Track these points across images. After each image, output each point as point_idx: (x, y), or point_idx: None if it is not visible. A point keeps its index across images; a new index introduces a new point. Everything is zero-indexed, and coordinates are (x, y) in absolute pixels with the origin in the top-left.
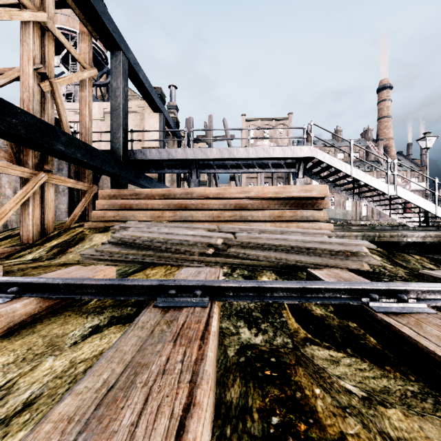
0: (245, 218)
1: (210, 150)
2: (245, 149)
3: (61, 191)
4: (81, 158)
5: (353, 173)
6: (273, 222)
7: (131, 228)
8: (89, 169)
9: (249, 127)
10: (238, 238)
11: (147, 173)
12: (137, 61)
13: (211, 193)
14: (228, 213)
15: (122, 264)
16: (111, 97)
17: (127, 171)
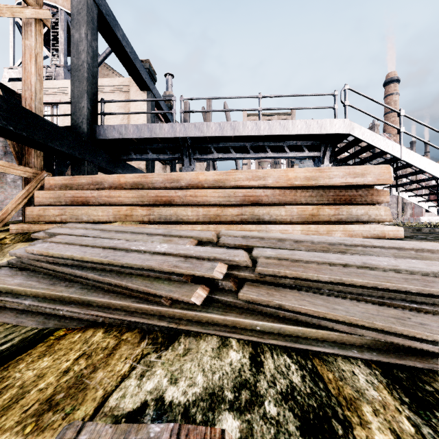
0: (260, 218)
1: (207, 125)
2: (255, 123)
3: (10, 182)
4: (1, 122)
5: (403, 155)
6: (306, 225)
7: (58, 236)
8: (30, 146)
9: (260, 94)
10: (261, 263)
11: (126, 159)
12: (112, 14)
13: (207, 179)
14: (233, 211)
15: (2, 320)
16: (73, 53)
17: (96, 155)
